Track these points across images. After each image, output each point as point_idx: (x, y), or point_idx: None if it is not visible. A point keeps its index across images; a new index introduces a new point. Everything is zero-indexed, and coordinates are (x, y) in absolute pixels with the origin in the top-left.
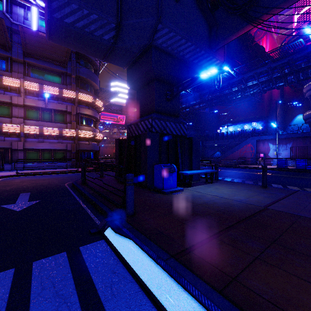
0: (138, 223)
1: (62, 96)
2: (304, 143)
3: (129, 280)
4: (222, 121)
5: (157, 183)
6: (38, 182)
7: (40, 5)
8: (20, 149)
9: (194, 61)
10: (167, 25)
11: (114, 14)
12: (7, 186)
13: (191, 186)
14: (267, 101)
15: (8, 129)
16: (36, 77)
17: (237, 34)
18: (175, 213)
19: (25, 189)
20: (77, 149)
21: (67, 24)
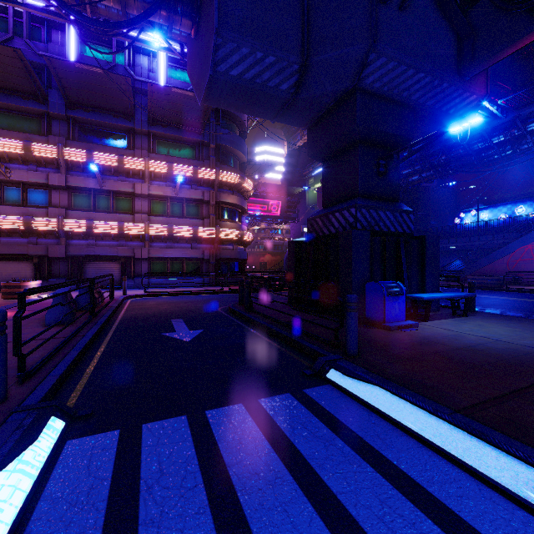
0: (374, 367)
1: (197, 178)
2: None
3: (399, 434)
4: (466, 201)
5: (372, 313)
6: (179, 305)
7: (175, 50)
8: (144, 259)
9: (428, 104)
10: (384, 52)
11: (298, 49)
12: (146, 310)
13: (429, 320)
14: None
15: (131, 231)
16: (163, 153)
17: (519, 44)
18: (424, 358)
19: (171, 314)
20: (217, 258)
21: (233, 78)
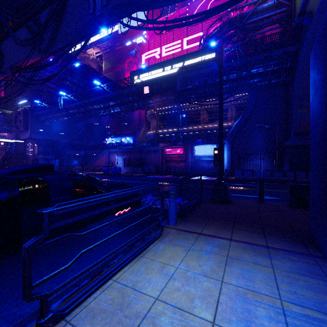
0: None
1: None
2: (131, 155)
3: None
4: (108, 133)
5: None
6: None
7: None
8: None
9: None
10: None
11: None
12: None
13: None
14: (137, 121)
15: None
16: None
17: None
18: None
19: None
20: None
21: None
